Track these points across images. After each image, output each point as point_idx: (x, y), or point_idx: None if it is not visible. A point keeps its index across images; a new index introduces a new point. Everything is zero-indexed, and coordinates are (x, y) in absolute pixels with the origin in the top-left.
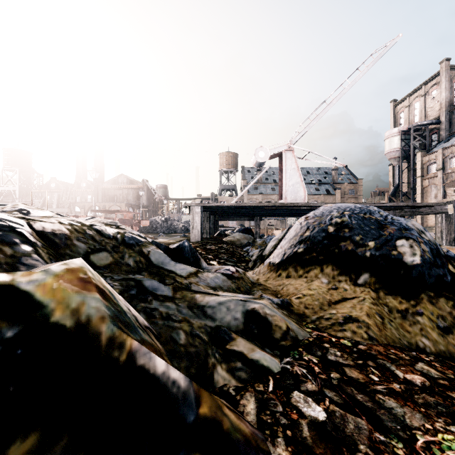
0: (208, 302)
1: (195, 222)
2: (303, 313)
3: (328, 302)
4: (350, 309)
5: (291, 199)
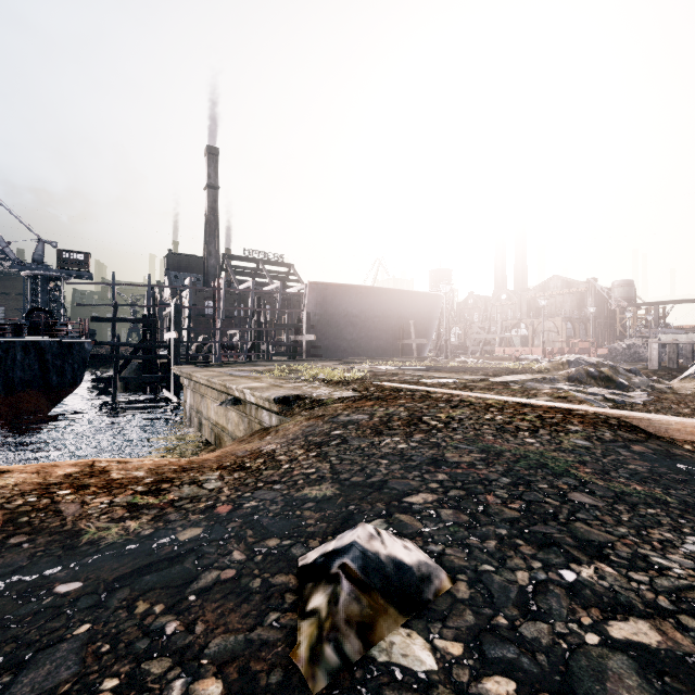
0: (637, 381)
1: (652, 356)
2: (675, 390)
3: (688, 388)
4: (692, 389)
5: None
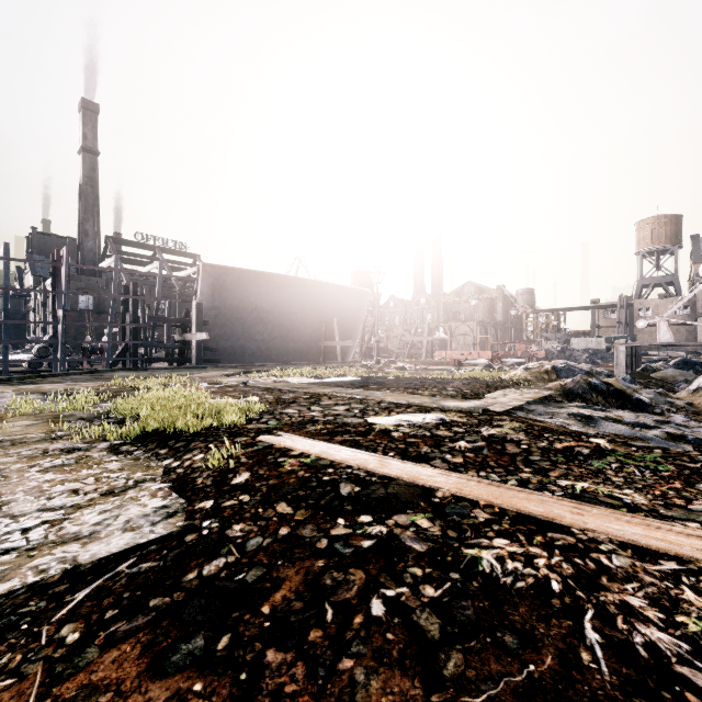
0: (648, 396)
1: (619, 359)
2: (698, 407)
3: None
4: None
5: None
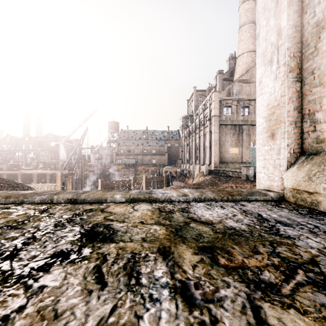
0: None
1: None
2: None
3: None
4: None
5: (62, 157)
